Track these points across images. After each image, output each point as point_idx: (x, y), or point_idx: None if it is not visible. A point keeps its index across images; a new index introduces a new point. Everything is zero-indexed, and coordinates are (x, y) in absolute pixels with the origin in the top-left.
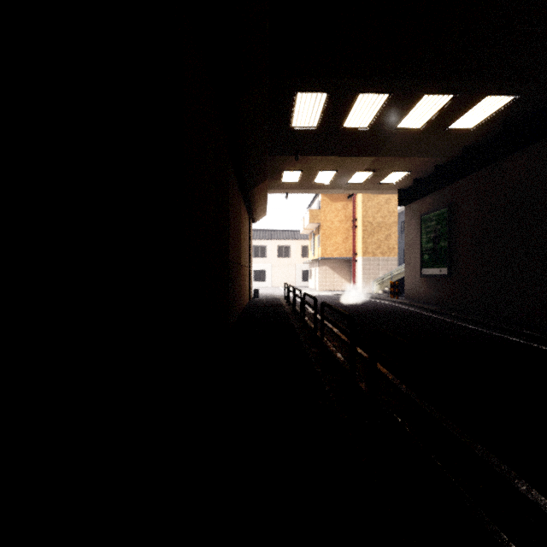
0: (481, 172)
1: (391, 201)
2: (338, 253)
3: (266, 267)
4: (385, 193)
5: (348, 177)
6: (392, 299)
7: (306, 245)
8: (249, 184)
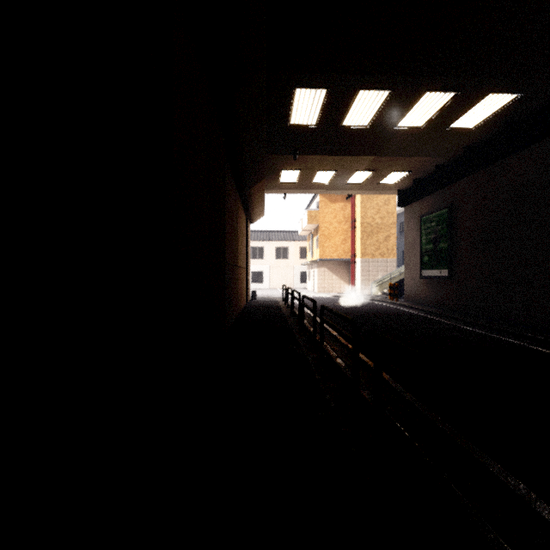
0: (482, 172)
1: (390, 202)
2: (336, 254)
3: (264, 269)
4: (384, 194)
5: (347, 177)
6: (392, 301)
7: (304, 246)
8: (246, 183)
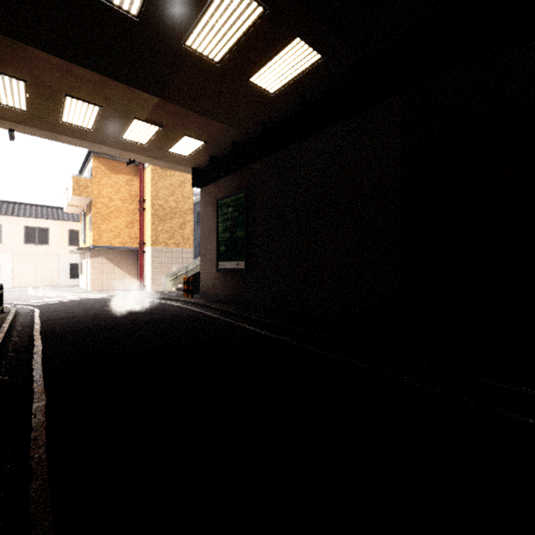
0: (278, 154)
1: (187, 185)
2: (119, 241)
3: (1, 258)
4: (177, 169)
5: (122, 126)
6: (186, 299)
7: (77, 229)
8: None
